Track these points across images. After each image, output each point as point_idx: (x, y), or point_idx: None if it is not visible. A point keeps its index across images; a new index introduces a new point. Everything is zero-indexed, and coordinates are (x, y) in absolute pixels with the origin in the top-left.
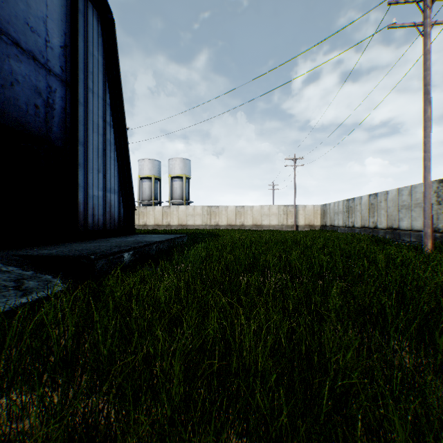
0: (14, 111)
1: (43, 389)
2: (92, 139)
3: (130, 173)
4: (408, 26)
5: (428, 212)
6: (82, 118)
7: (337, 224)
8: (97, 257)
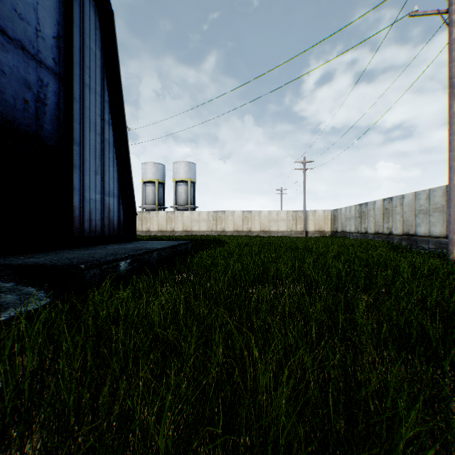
0: None
1: None
2: (89, 138)
3: (131, 175)
4: (431, 14)
5: (453, 216)
6: (77, 116)
7: (349, 230)
8: (89, 267)
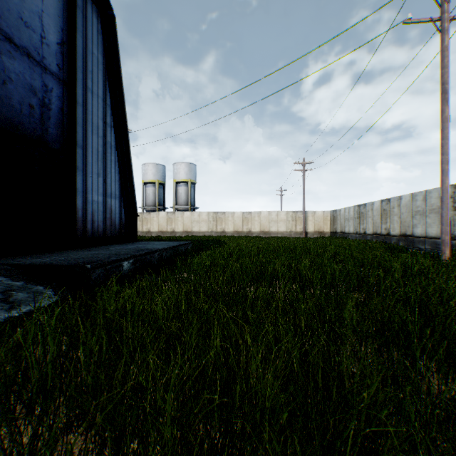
0: (6, 111)
1: (14, 425)
2: (91, 141)
3: (132, 177)
4: (425, 22)
5: (445, 218)
6: (80, 119)
7: (348, 231)
8: (94, 267)
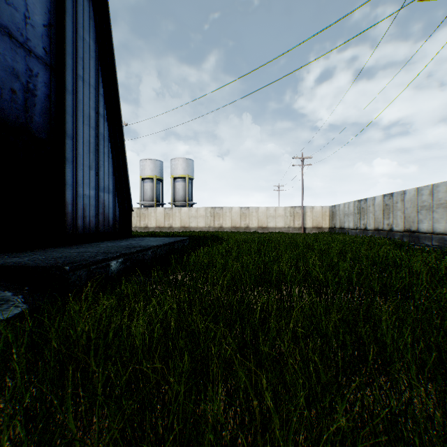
0: None
1: None
2: (82, 132)
3: (126, 171)
4: None
5: None
6: (70, 108)
7: (347, 226)
8: (74, 268)
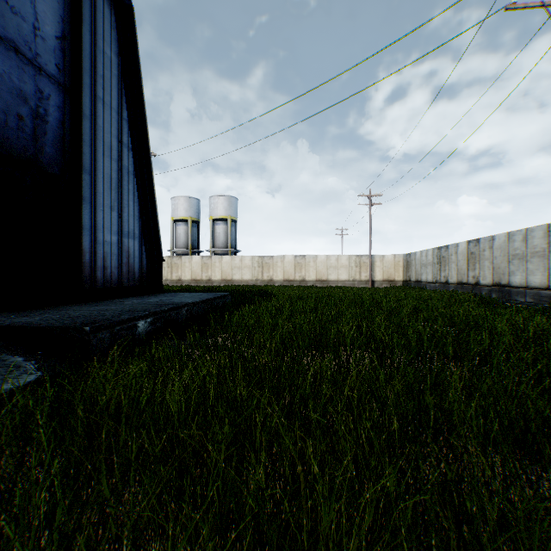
0: None
1: None
2: (102, 165)
3: (155, 212)
4: (534, 7)
5: None
6: (87, 137)
7: (425, 279)
8: (95, 329)
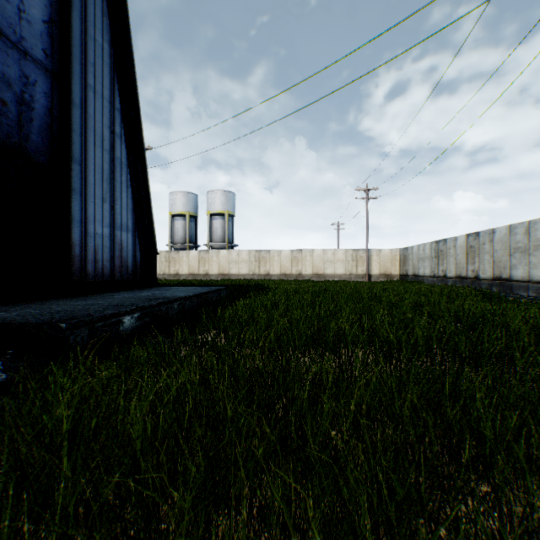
0: None
1: None
2: (93, 156)
3: (149, 204)
4: None
5: None
6: (77, 126)
7: (422, 273)
8: (73, 326)
